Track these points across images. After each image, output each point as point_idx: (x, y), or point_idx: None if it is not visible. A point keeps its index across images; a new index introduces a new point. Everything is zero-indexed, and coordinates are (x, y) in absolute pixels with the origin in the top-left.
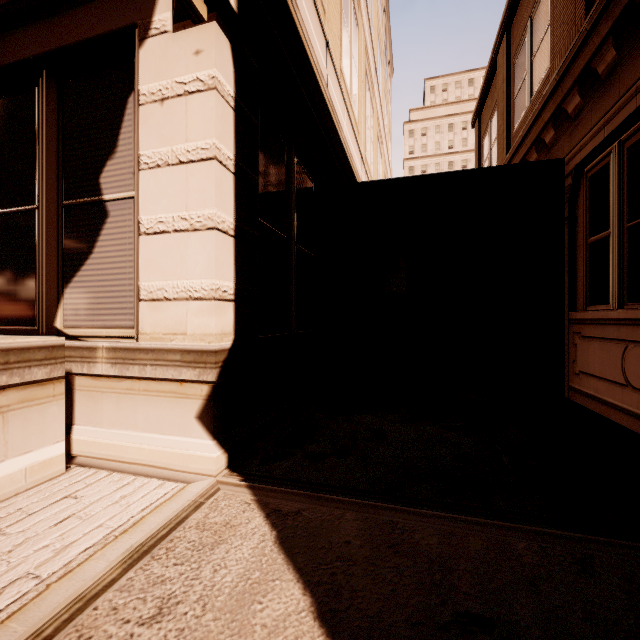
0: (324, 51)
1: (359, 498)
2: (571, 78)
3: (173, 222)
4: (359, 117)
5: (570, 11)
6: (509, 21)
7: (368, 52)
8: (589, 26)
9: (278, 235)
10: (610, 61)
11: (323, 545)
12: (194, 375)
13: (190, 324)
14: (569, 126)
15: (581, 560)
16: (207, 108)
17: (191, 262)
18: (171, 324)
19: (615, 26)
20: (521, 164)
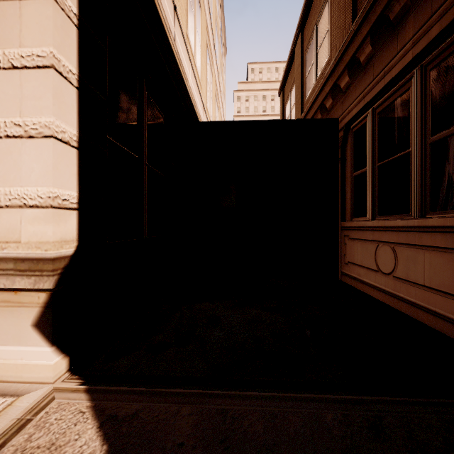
0: (172, 12)
1: (195, 388)
2: (343, 63)
3: (5, 127)
4: (201, 76)
5: (342, 19)
6: (303, 25)
7: (208, 30)
8: (356, 28)
9: (129, 154)
10: (368, 53)
11: (156, 453)
12: (29, 283)
13: (24, 232)
14: (341, 97)
15: (374, 424)
16: (43, 16)
17: (25, 169)
18: (2, 232)
19: (372, 29)
20: (312, 119)
